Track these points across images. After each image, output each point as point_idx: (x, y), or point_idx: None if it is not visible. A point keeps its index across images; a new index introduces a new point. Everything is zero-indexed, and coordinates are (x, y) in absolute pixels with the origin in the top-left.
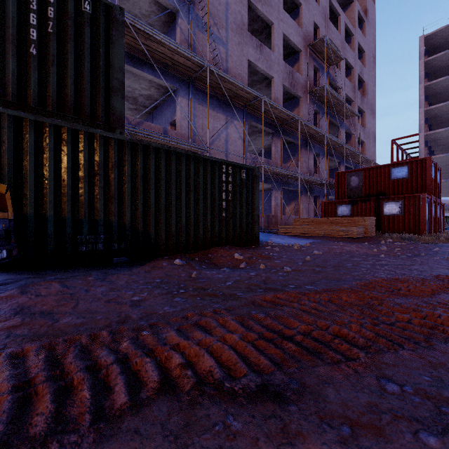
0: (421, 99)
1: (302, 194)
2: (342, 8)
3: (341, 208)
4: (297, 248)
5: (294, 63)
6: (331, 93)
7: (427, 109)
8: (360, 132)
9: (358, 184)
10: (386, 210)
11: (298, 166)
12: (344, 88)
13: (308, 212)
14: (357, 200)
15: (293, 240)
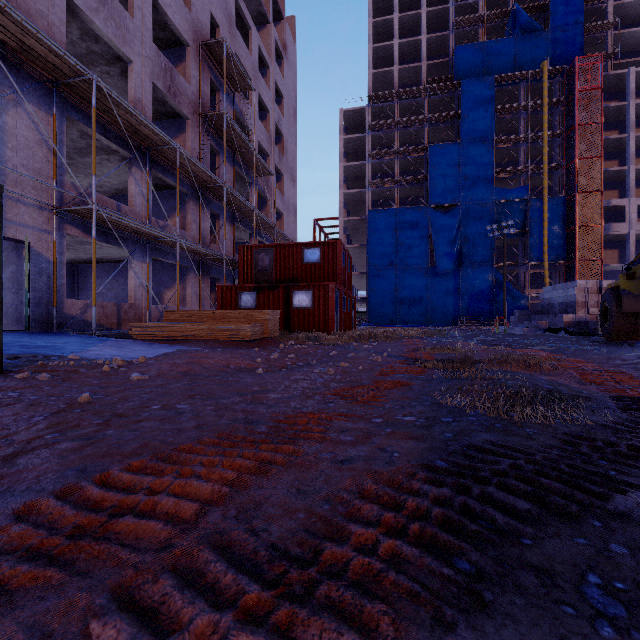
0: (341, 179)
1: (191, 273)
2: (257, 25)
3: (244, 296)
4: (110, 370)
5: (178, 60)
6: (235, 130)
7: (346, 192)
8: (275, 198)
9: (268, 265)
10: (297, 302)
11: (185, 228)
12: (257, 132)
13: (200, 301)
14: (264, 287)
15: (141, 349)
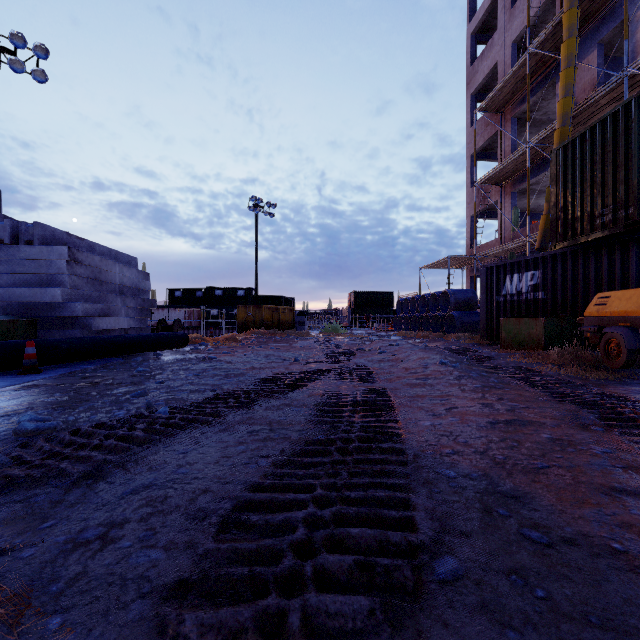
0: None
1: None
2: None
3: None
4: None
5: None
6: None
7: None
8: None
9: None
10: None
11: None
12: None
13: None
14: None
15: None
